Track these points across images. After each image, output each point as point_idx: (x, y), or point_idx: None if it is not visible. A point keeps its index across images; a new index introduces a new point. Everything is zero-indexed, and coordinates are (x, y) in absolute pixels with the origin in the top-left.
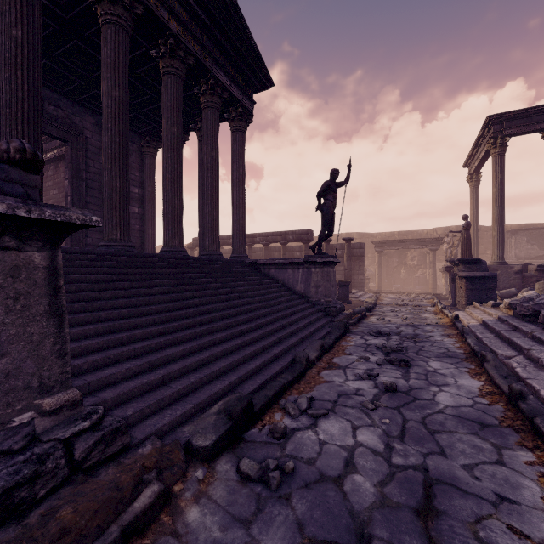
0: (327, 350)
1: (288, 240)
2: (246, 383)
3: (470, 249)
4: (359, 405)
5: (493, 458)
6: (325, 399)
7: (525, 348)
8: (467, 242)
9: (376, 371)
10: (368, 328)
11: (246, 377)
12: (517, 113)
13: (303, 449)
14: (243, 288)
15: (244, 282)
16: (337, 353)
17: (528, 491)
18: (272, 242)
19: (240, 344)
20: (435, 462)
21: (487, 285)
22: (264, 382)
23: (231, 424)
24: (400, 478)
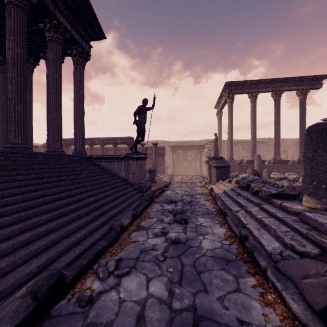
0: (137, 216)
1: (118, 143)
2: (65, 256)
3: (218, 151)
4: (153, 258)
5: (234, 287)
6: (130, 258)
7: (244, 206)
8: (216, 148)
9: (167, 228)
10: (165, 198)
11: (65, 250)
12: (238, 82)
13: (103, 313)
14: (78, 176)
15: (79, 171)
16: (144, 217)
17: (255, 311)
18: (107, 144)
19: (65, 221)
20: (201, 300)
21: (226, 170)
22: (82, 252)
23: (34, 306)
24: (177, 323)
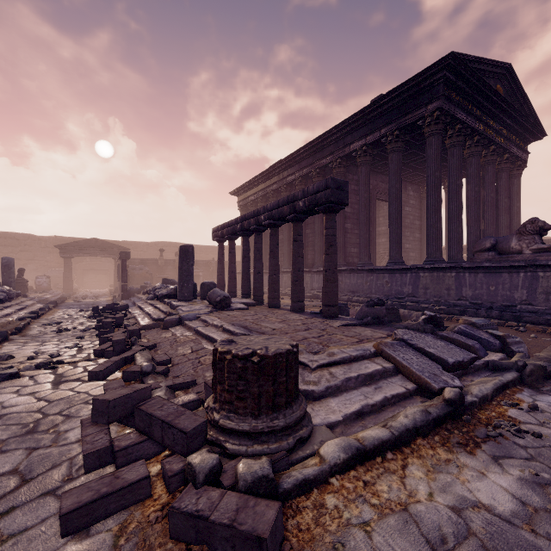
0: None
1: None
2: None
3: None
4: None
5: None
6: None
7: None
8: None
9: None
10: None
11: None
12: None
13: None
14: None
15: None
16: None
17: None
18: None
19: None
20: None
21: None
22: None
23: None
24: None
